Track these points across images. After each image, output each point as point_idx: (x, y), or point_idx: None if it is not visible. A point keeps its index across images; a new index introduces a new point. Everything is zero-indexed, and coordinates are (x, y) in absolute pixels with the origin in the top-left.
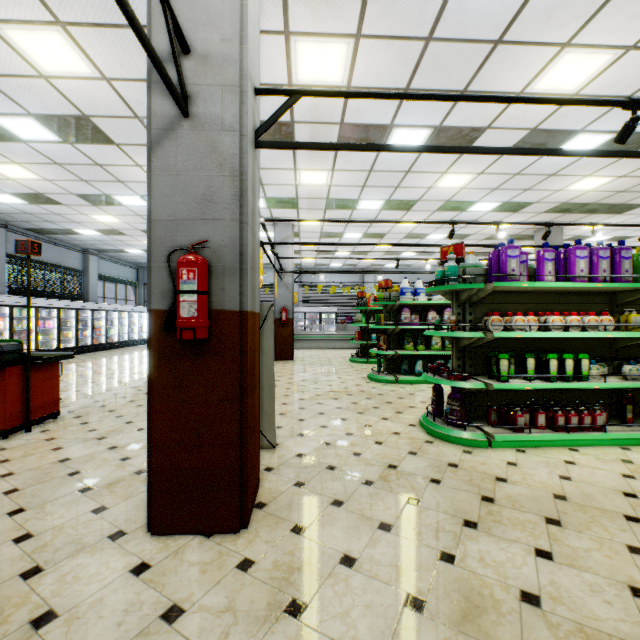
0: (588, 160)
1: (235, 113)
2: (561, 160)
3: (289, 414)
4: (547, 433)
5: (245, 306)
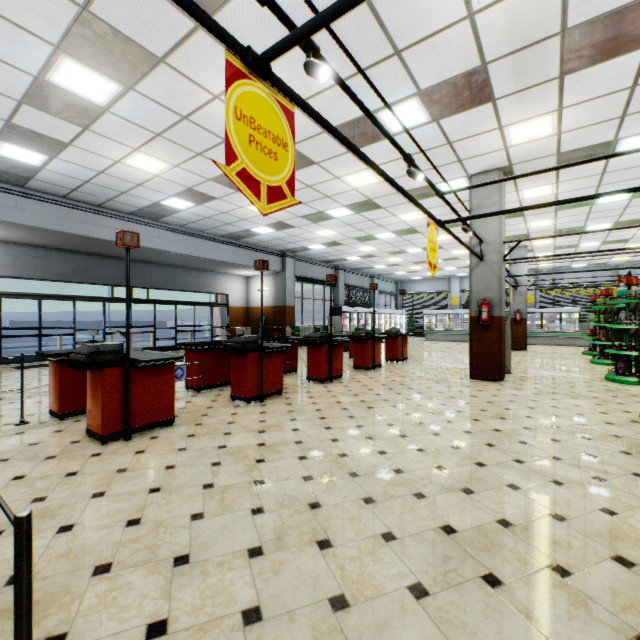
0: None
1: (497, 258)
2: None
3: (519, 368)
4: None
5: (500, 315)
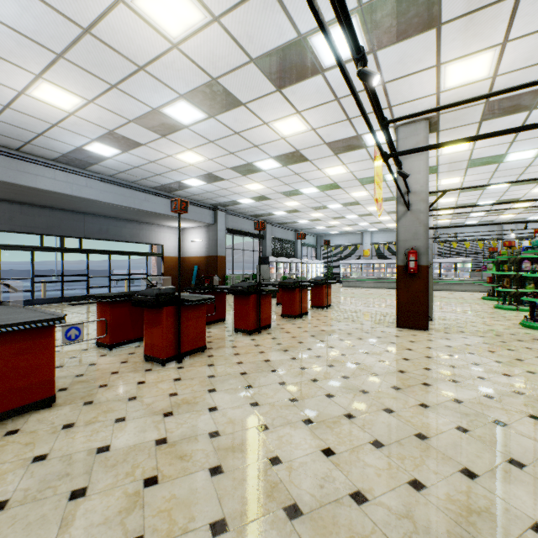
0: None
1: (424, 207)
2: None
3: (436, 314)
4: None
5: (427, 264)
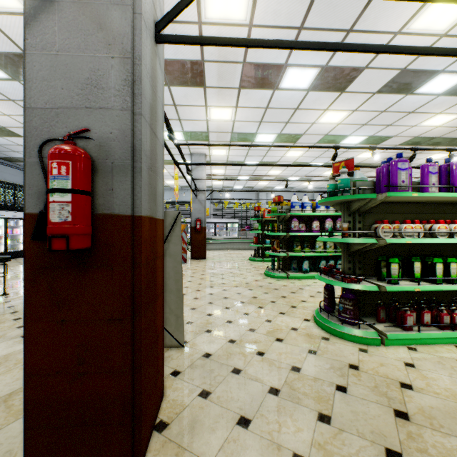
0: (442, 99)
1: None
2: (421, 99)
3: (199, 309)
4: (434, 331)
5: (139, 210)
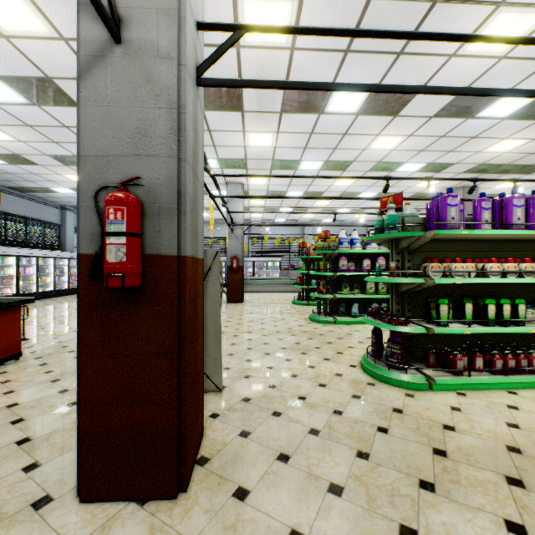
0: (507, 123)
1: (172, 39)
2: (483, 123)
3: (237, 354)
4: (486, 376)
5: (184, 250)
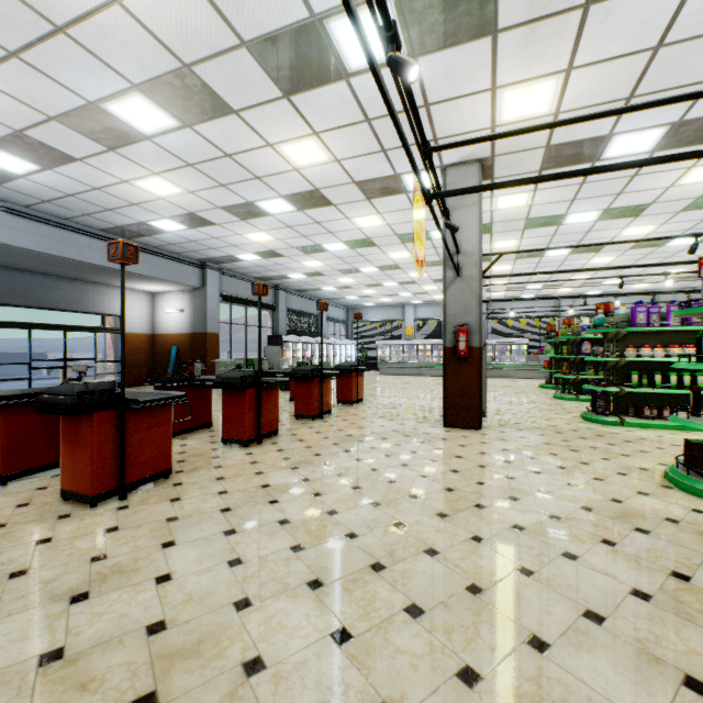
0: None
1: (477, 273)
2: None
3: (490, 408)
4: (667, 421)
5: (480, 345)
